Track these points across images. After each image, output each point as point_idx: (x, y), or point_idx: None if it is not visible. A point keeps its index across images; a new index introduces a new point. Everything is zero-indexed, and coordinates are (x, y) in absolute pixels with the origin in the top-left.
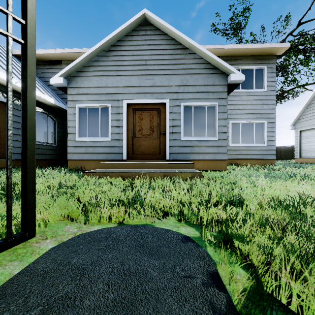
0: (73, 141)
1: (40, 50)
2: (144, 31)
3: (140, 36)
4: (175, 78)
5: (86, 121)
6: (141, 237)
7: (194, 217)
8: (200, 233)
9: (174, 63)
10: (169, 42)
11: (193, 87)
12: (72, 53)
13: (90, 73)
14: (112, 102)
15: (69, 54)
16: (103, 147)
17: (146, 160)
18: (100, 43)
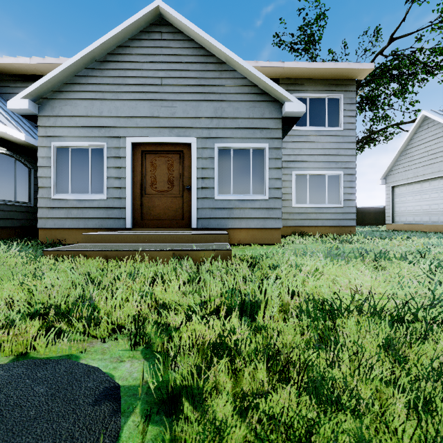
0: (47, 199)
1: (5, 58)
2: (160, 33)
3: (152, 40)
4: (206, 106)
5: (69, 168)
6: (22, 394)
7: (159, 340)
8: (143, 378)
9: (204, 83)
10: (197, 51)
11: (232, 121)
12: (57, 65)
13: (74, 95)
14: (109, 140)
15: (53, 66)
16: (94, 210)
17: (162, 228)
18: (89, 48)
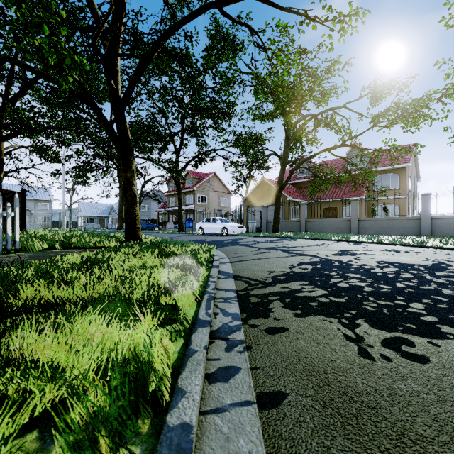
0: None
1: None
2: None
3: None
4: None
5: None
6: None
7: None
8: None
9: None
10: None
11: None
12: None
13: None
14: None
15: None
16: None
17: None
18: None
